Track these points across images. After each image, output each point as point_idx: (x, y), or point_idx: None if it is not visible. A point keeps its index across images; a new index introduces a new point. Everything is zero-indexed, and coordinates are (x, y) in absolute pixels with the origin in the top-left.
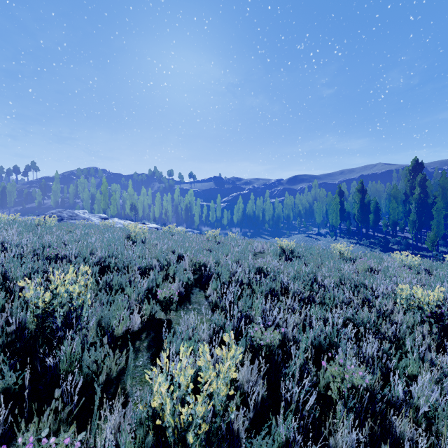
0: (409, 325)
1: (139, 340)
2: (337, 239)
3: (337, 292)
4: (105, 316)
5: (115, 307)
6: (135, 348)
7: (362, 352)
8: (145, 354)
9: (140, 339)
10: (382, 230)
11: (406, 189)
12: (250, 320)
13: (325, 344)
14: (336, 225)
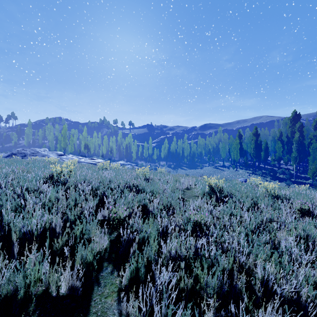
0: None
1: None
2: (238, 170)
3: None
4: None
5: None
6: None
7: None
8: None
9: None
10: (270, 163)
11: (288, 133)
12: None
13: None
14: (237, 159)
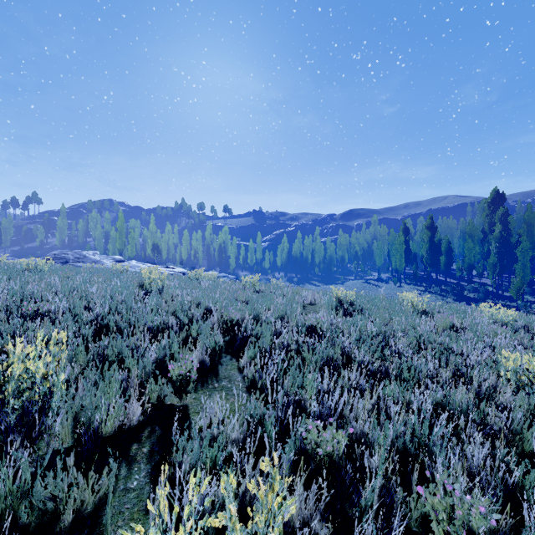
0: (523, 410)
1: (137, 442)
2: (402, 286)
3: (418, 362)
4: (85, 408)
5: (102, 393)
6: (129, 456)
7: (468, 460)
8: (144, 467)
9: (138, 441)
10: (455, 275)
11: (484, 225)
12: (300, 405)
13: (413, 447)
14: (400, 268)
